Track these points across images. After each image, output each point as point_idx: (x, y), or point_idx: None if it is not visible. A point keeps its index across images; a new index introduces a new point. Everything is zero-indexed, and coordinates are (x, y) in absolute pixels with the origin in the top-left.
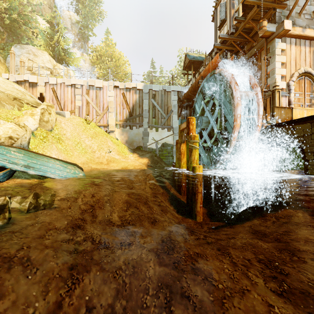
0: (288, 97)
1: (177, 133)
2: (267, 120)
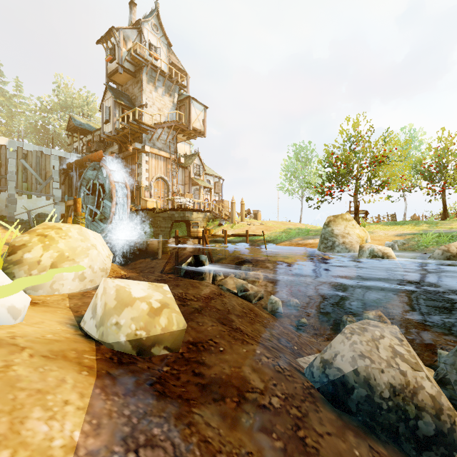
0: (150, 191)
1: (59, 203)
2: (138, 205)
